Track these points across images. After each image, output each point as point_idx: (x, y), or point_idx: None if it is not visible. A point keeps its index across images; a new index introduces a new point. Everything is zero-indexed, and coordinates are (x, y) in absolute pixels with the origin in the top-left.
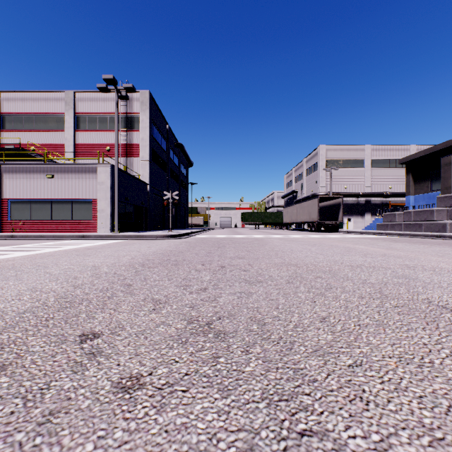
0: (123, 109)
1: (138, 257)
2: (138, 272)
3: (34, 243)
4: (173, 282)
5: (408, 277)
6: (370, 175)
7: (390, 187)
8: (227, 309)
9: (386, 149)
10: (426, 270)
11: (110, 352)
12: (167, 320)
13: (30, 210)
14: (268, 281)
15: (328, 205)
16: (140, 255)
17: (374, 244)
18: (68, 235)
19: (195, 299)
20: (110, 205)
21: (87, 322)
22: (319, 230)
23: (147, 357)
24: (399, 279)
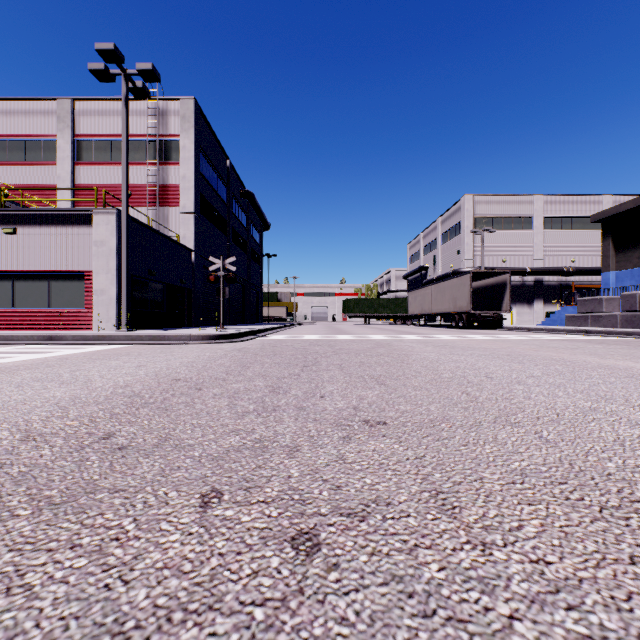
0: (153, 129)
1: (25, 417)
2: None
3: None
4: None
5: None
6: (542, 241)
7: (572, 260)
8: None
9: (567, 201)
10: None
11: None
12: None
13: None
14: None
15: (484, 287)
16: (55, 403)
17: (636, 355)
18: (23, 335)
19: None
20: (115, 282)
21: None
22: (471, 326)
23: None
24: None
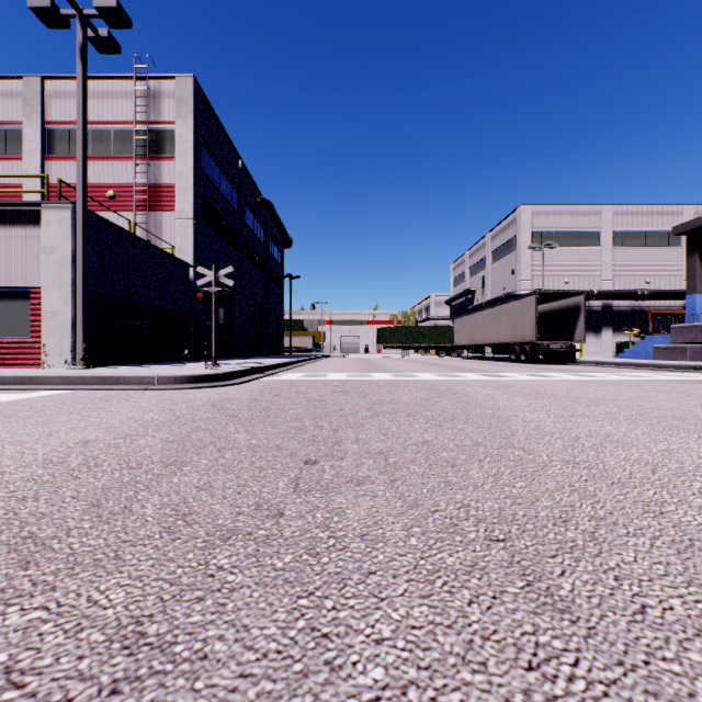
0: (142, 115)
1: None
2: None
3: None
4: None
5: None
6: (611, 259)
7: (647, 281)
8: None
9: (640, 212)
10: None
11: None
12: None
13: None
14: None
15: (549, 311)
16: None
17: None
18: None
19: None
20: (71, 302)
21: None
22: (536, 360)
23: None
24: None
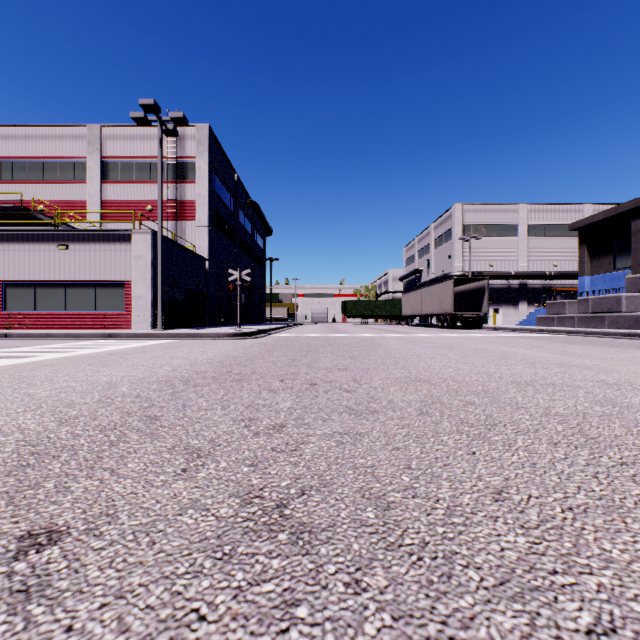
0: (172, 152)
1: (183, 368)
2: (176, 393)
3: (35, 345)
4: (229, 413)
5: (616, 403)
6: (526, 247)
7: (555, 264)
8: (318, 470)
9: (549, 210)
10: (639, 390)
11: (65, 585)
12: (204, 496)
13: (33, 297)
14: (386, 411)
15: (467, 290)
16: (186, 364)
17: (540, 346)
18: (88, 333)
19: (263, 448)
20: (151, 290)
21: (51, 501)
22: (454, 326)
23: (139, 604)
24: (603, 407)
